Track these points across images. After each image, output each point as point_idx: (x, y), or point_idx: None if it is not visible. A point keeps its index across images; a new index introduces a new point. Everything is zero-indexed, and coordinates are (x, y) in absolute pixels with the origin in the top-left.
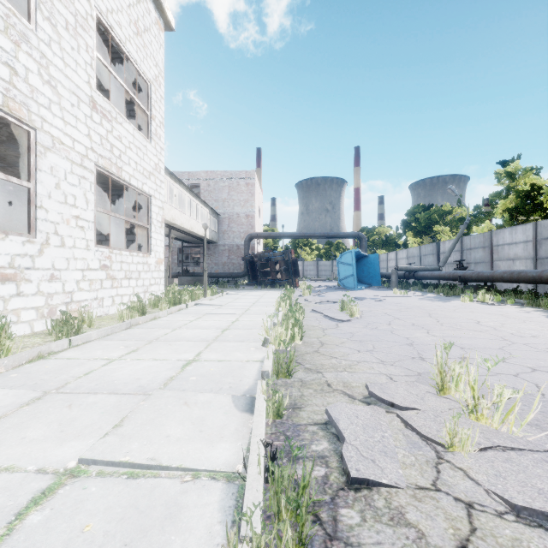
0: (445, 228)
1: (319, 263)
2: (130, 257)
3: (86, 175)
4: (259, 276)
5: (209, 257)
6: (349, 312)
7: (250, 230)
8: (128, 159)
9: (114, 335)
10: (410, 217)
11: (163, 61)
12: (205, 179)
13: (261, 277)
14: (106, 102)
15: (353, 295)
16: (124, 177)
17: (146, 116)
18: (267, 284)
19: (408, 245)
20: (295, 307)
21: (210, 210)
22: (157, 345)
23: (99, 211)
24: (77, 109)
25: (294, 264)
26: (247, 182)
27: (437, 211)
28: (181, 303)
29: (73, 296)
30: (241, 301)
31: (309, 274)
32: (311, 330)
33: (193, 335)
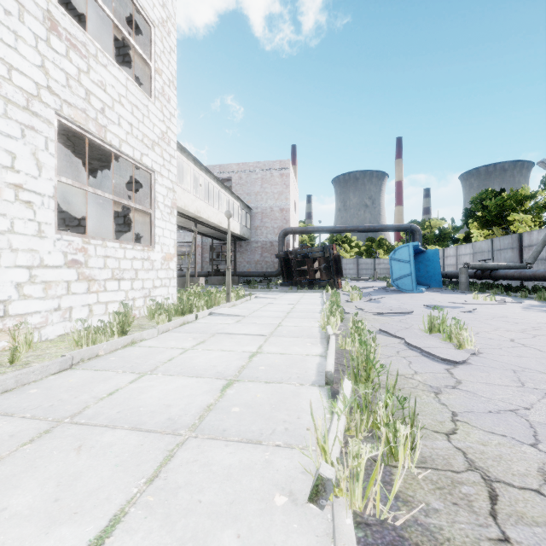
0: (525, 216)
1: (360, 261)
2: (121, 250)
3: (38, 126)
4: (294, 275)
5: (241, 255)
6: (455, 341)
7: (284, 225)
8: (118, 118)
9: (18, 390)
10: (475, 204)
11: (173, 4)
12: (236, 172)
13: (297, 277)
14: (77, 28)
15: (418, 301)
16: (110, 141)
17: (149, 68)
18: (304, 285)
19: (470, 239)
20: (365, 336)
21: (241, 203)
22: (49, 448)
23: (66, 184)
24: (18, 21)
25: (337, 261)
26: (282, 173)
27: (514, 196)
28: (192, 311)
29: (8, 308)
30: (271, 309)
31: (348, 273)
32: (407, 391)
33: (159, 400)
